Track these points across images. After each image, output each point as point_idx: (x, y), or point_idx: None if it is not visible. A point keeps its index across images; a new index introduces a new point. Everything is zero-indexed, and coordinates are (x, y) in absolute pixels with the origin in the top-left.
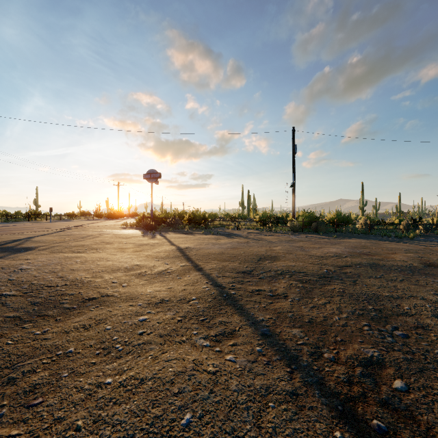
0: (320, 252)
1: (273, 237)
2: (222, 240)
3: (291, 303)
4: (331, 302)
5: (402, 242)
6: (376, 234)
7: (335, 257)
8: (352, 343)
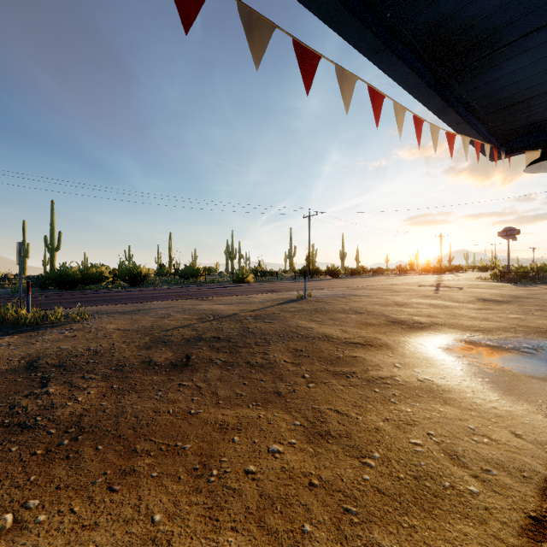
0: None
1: None
2: None
3: None
4: None
5: None
6: None
7: None
8: None
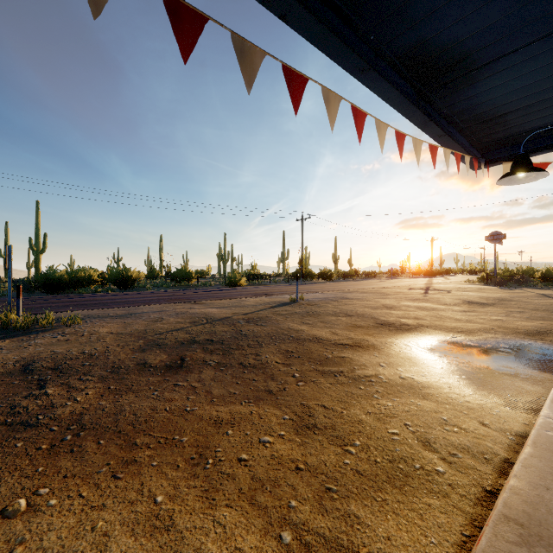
0: None
1: None
2: None
3: None
4: None
5: None
6: None
7: None
8: None
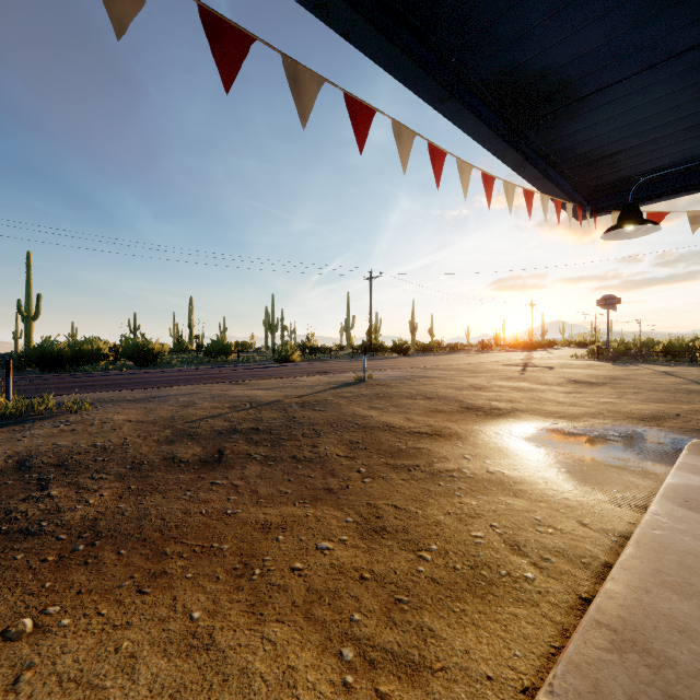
0: None
1: None
2: None
3: None
4: None
5: None
6: None
7: None
8: None
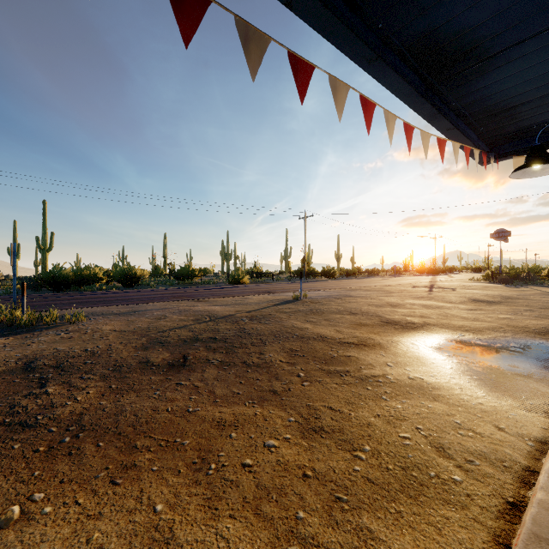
0: None
1: None
2: None
3: None
4: None
5: None
6: None
7: None
8: None
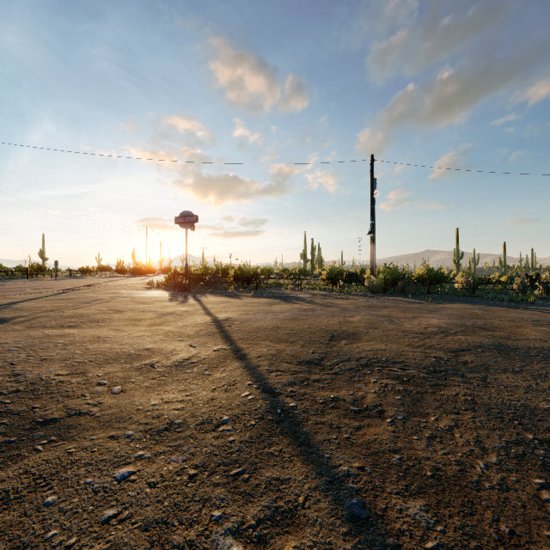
0: (417, 326)
1: (347, 302)
2: (277, 306)
3: (392, 428)
4: (460, 426)
5: (522, 308)
6: (482, 296)
7: (441, 334)
8: (536, 542)
